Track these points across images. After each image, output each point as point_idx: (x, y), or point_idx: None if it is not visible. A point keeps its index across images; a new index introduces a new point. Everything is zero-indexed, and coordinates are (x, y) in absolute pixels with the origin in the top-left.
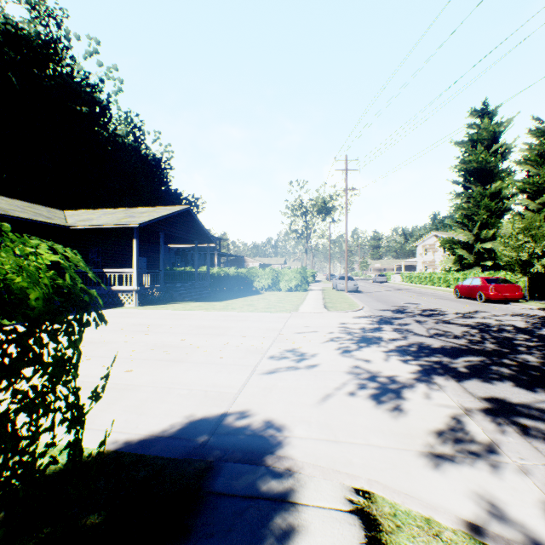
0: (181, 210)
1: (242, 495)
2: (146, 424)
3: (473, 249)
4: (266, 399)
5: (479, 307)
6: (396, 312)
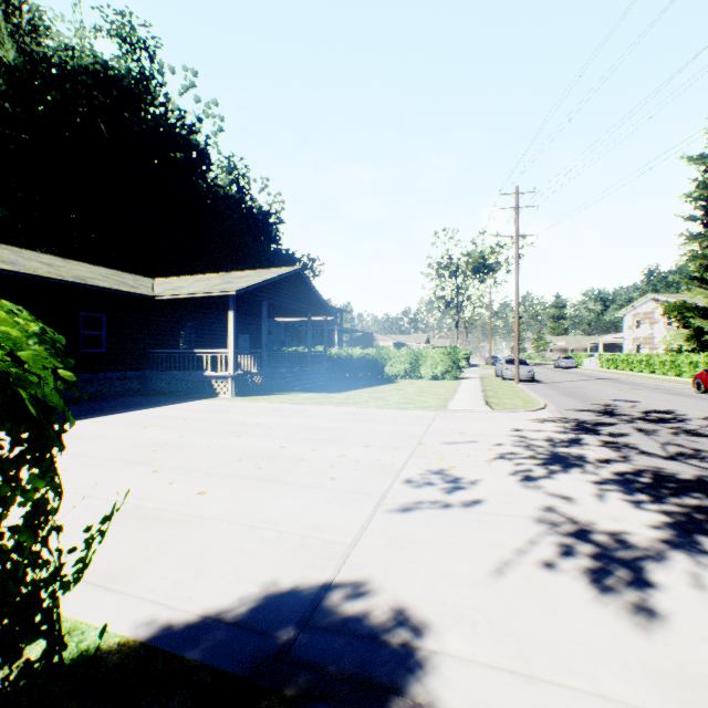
0: (290, 273)
1: None
2: (203, 592)
3: None
4: (397, 562)
5: None
6: (600, 413)
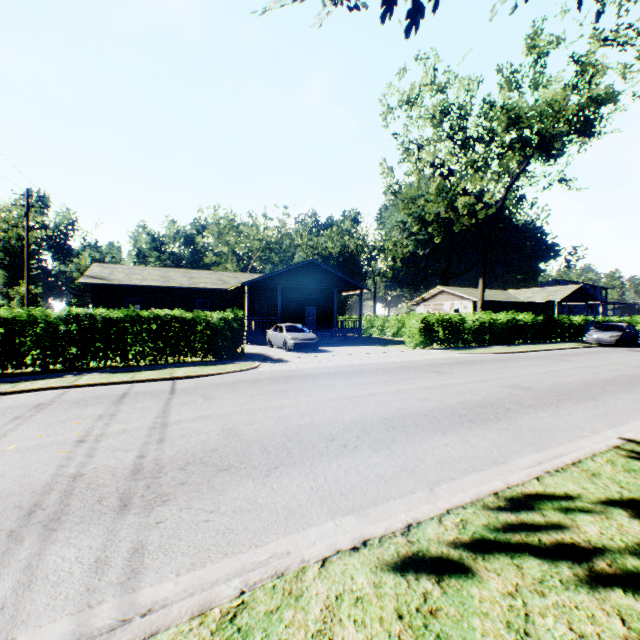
0: (576, 288)
1: None
2: None
3: None
4: None
5: None
6: None
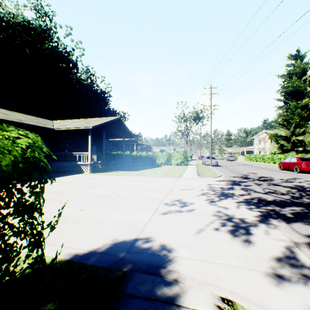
0: (115, 119)
1: (144, 297)
2: (88, 243)
3: (290, 140)
4: (162, 231)
5: (295, 176)
6: (242, 178)
